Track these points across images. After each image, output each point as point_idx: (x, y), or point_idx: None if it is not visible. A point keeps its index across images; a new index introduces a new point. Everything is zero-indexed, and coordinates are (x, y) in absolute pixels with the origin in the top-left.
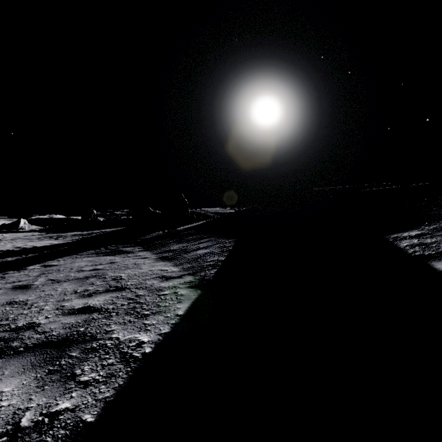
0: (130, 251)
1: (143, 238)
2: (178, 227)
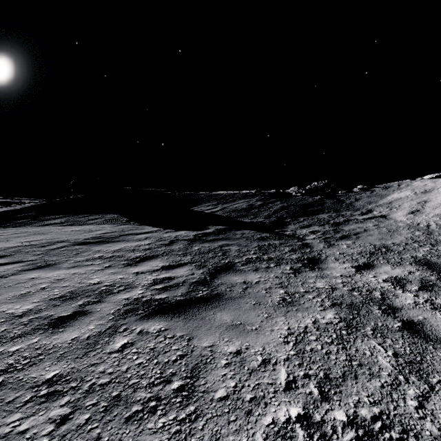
0: None
1: None
2: None
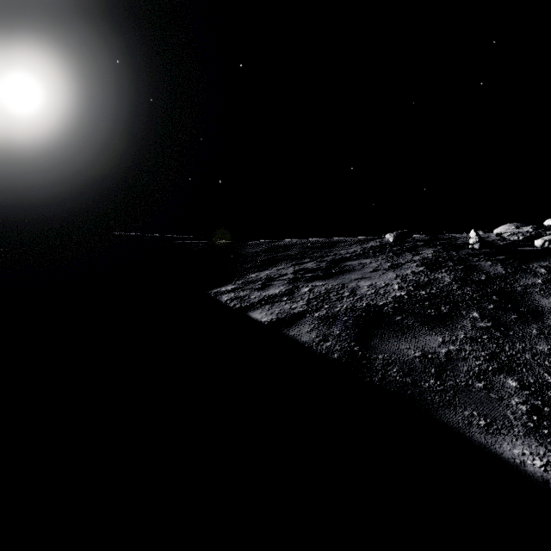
0: None
1: None
2: None
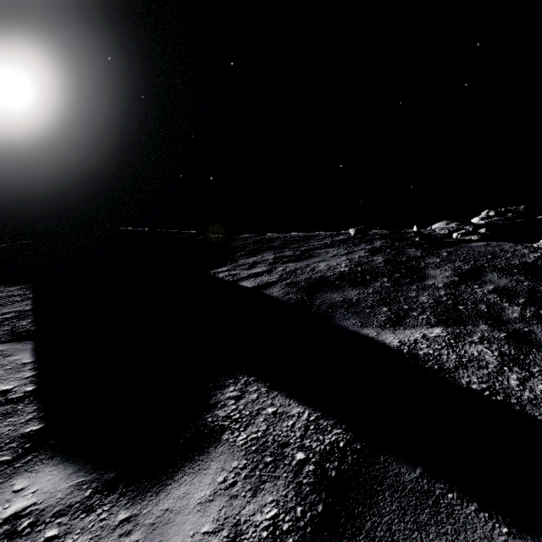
0: None
1: None
2: None
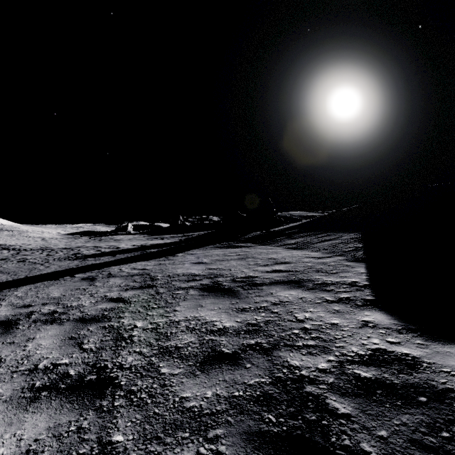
0: (246, 245)
1: (246, 237)
2: (269, 229)
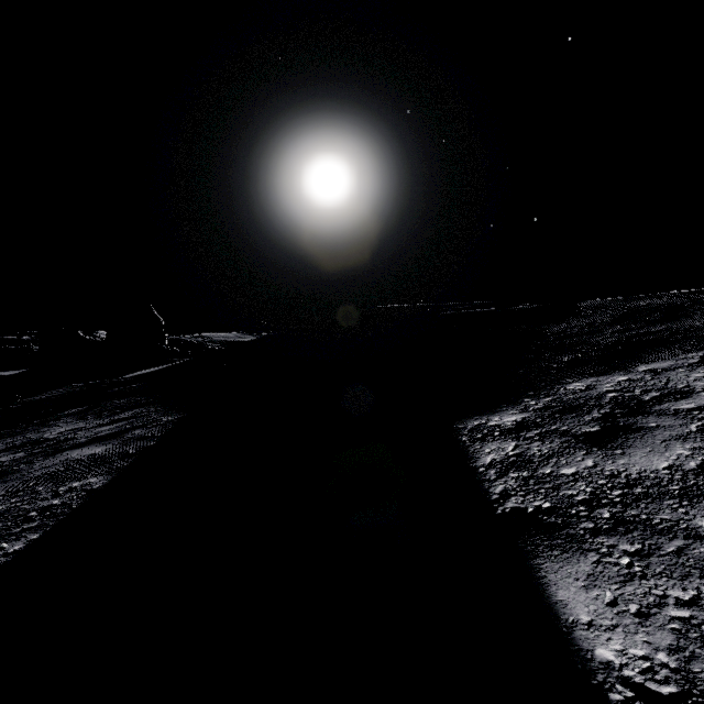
0: None
1: (30, 400)
2: (136, 371)
